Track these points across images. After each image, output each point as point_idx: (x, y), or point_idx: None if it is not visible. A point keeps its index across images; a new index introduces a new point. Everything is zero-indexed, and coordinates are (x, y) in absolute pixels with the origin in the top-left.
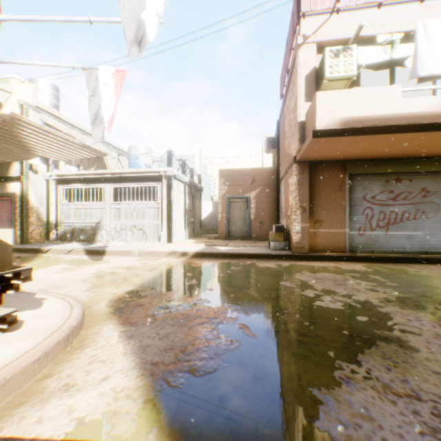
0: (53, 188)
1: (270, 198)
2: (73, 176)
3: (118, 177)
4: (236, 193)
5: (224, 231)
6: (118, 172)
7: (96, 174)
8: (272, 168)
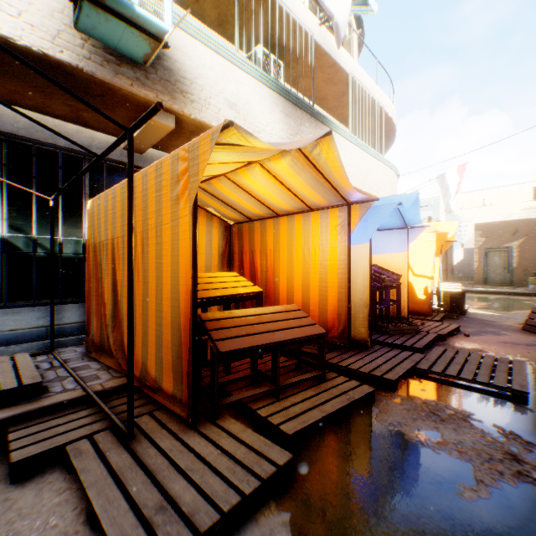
0: None
1: (535, 247)
2: None
3: None
4: (494, 244)
5: (479, 277)
6: None
7: None
8: None
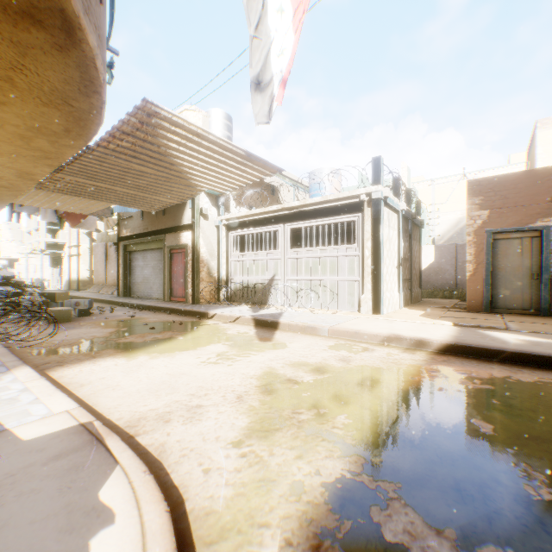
0: (222, 236)
1: None
2: (243, 218)
3: (296, 213)
4: (510, 223)
5: (479, 296)
6: (297, 205)
7: (268, 213)
8: None
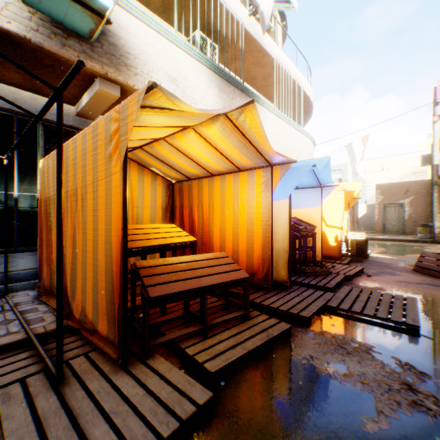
0: None
1: (423, 203)
2: None
3: None
4: (390, 201)
5: (379, 227)
6: None
7: None
8: (425, 180)
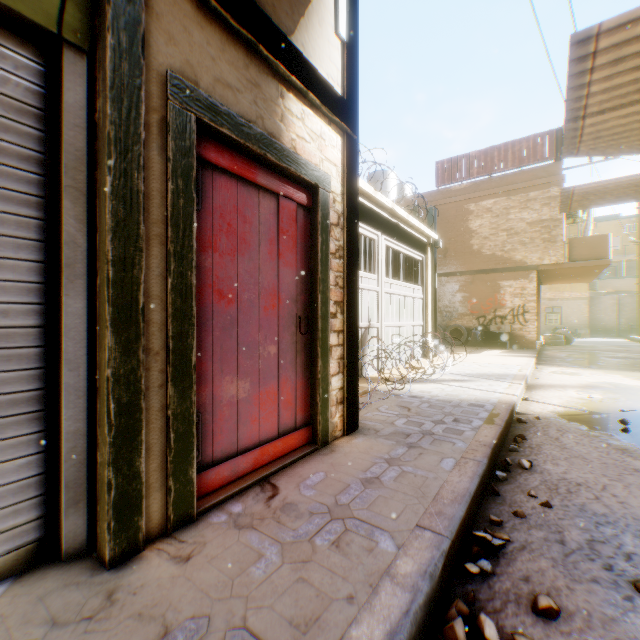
0: None
1: None
2: None
3: (394, 225)
4: None
5: None
6: (402, 216)
7: (372, 201)
8: None
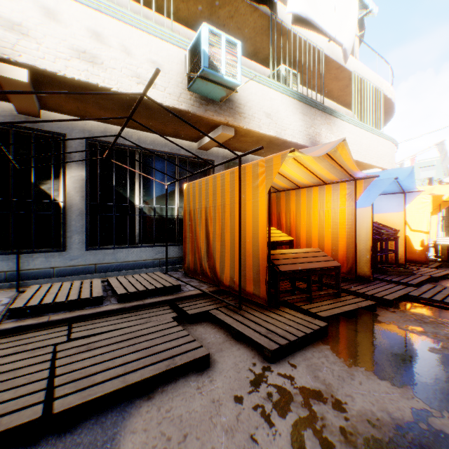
0: None
1: None
2: None
3: None
4: None
5: None
6: None
7: None
8: None
